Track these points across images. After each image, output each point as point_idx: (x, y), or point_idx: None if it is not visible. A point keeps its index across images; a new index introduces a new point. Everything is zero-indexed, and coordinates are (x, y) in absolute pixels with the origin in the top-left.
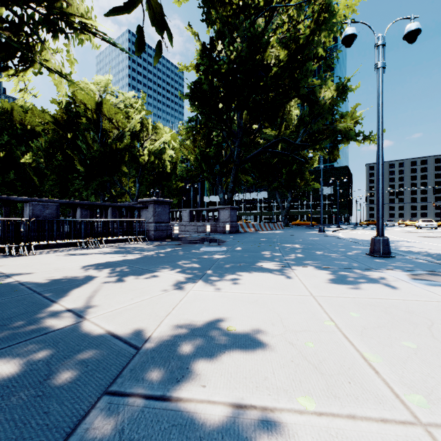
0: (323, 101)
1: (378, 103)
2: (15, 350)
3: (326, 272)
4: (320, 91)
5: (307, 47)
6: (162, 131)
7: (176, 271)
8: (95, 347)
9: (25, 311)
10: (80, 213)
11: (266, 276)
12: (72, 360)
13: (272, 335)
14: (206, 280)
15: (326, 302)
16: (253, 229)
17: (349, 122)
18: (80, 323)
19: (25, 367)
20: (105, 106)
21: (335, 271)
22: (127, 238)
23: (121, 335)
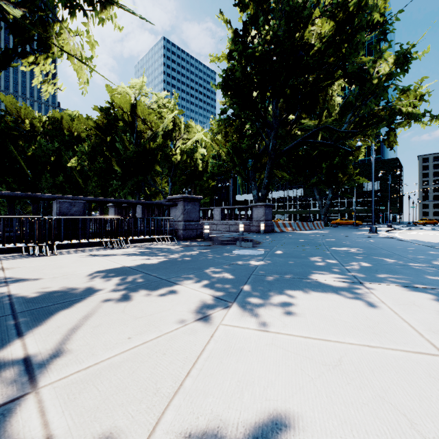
0: (377, 78)
1: None
2: None
3: (428, 297)
4: (373, 67)
5: (358, 14)
6: (194, 130)
7: (202, 285)
8: None
9: None
10: (114, 211)
11: (333, 301)
12: None
13: None
14: (243, 303)
15: None
16: (290, 229)
17: (412, 99)
18: (19, 401)
19: None
20: (139, 107)
21: None
22: (154, 237)
23: None
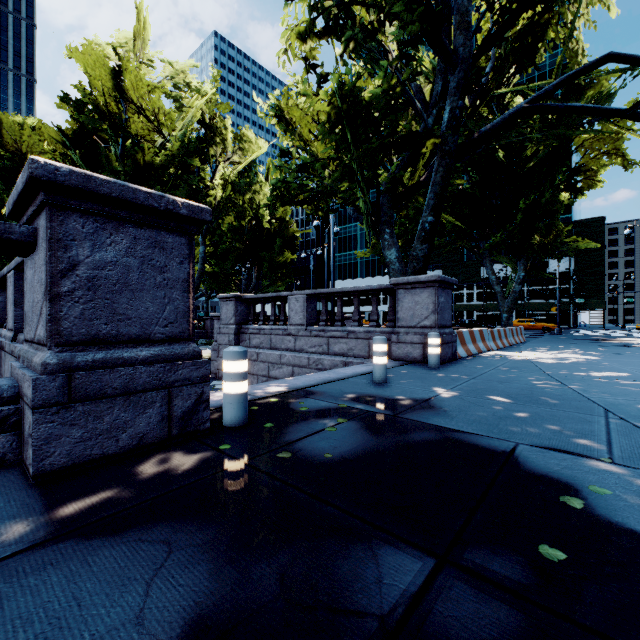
0: None
1: None
2: None
3: None
4: None
5: None
6: (254, 147)
7: None
8: None
9: None
10: None
11: None
12: None
13: None
14: None
15: None
16: (482, 347)
17: None
18: None
19: None
20: (127, 76)
21: None
22: None
23: None
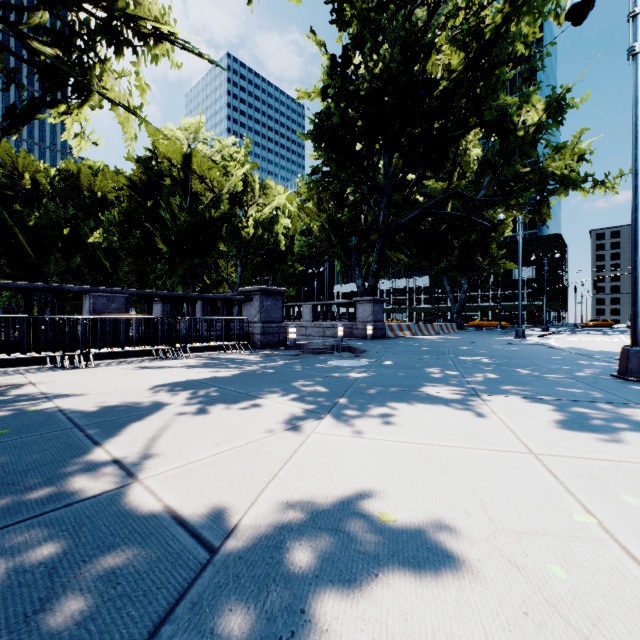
0: (524, 129)
1: (635, 114)
2: (10, 536)
3: (546, 407)
4: (518, 114)
5: (497, 44)
6: (274, 192)
7: (290, 398)
8: (139, 541)
9: (50, 460)
10: (161, 309)
11: (439, 412)
12: (93, 568)
13: (470, 539)
14: (337, 414)
15: (564, 468)
16: (408, 333)
17: (568, 159)
18: (127, 487)
19: (13, 577)
20: (195, 159)
21: (562, 405)
22: (222, 344)
23: (188, 517)
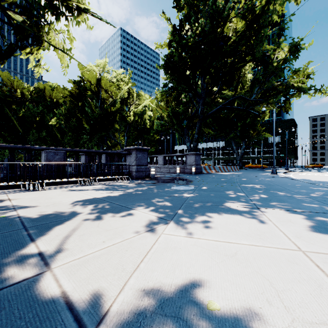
0: (276, 62)
1: None
2: None
3: (300, 217)
4: (273, 53)
5: (263, 16)
6: (144, 98)
7: (150, 210)
8: (37, 325)
9: (1, 252)
10: (84, 158)
11: (237, 219)
12: None
13: None
14: (177, 221)
15: (326, 263)
16: (214, 171)
17: (301, 77)
18: (41, 275)
19: None
20: (103, 81)
21: (310, 215)
22: (115, 177)
23: (76, 302)
